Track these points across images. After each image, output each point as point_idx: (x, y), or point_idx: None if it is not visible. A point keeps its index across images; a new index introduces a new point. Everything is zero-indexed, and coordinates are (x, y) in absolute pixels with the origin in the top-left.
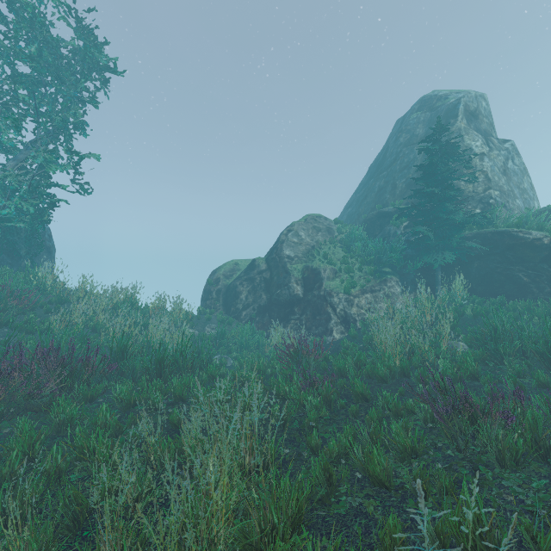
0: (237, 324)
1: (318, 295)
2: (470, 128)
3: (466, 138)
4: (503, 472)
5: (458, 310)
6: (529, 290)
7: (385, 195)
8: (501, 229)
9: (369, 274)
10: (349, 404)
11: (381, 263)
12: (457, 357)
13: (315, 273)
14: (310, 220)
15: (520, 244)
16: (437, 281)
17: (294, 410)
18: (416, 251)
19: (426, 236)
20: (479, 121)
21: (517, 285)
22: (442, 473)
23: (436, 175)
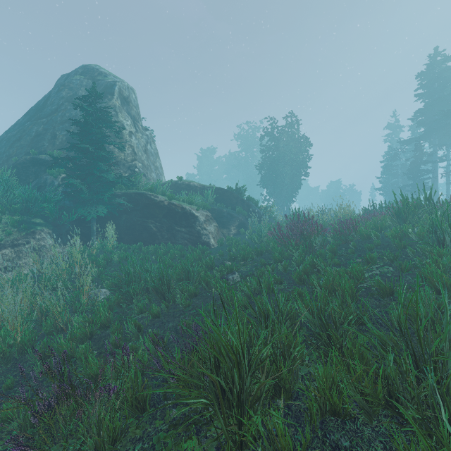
0: None
1: None
2: (123, 109)
3: (120, 115)
4: None
5: (107, 257)
6: (157, 237)
7: (43, 142)
8: (141, 191)
9: (12, 225)
10: None
11: (32, 212)
12: (97, 307)
13: None
14: None
15: (152, 204)
16: (93, 232)
17: None
18: (74, 203)
19: (82, 189)
20: (130, 107)
21: (150, 234)
22: None
23: (91, 134)
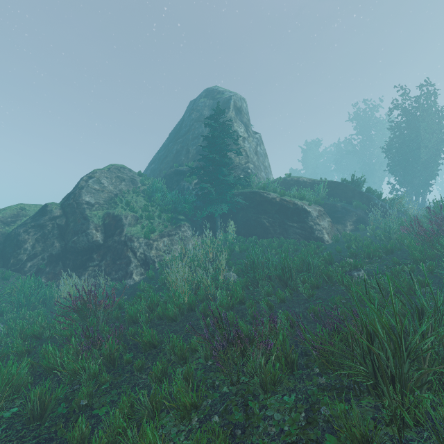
0: (17, 278)
1: (119, 241)
2: (237, 119)
3: (235, 124)
4: (265, 397)
5: (230, 248)
6: (269, 232)
7: (181, 157)
8: (255, 190)
9: (167, 220)
10: (137, 355)
11: (177, 211)
12: (230, 286)
13: (117, 219)
14: (114, 170)
15: (265, 201)
16: (217, 226)
17: (67, 384)
18: (203, 203)
19: (210, 191)
20: (242, 116)
21: (264, 228)
22: (219, 430)
23: (216, 145)
